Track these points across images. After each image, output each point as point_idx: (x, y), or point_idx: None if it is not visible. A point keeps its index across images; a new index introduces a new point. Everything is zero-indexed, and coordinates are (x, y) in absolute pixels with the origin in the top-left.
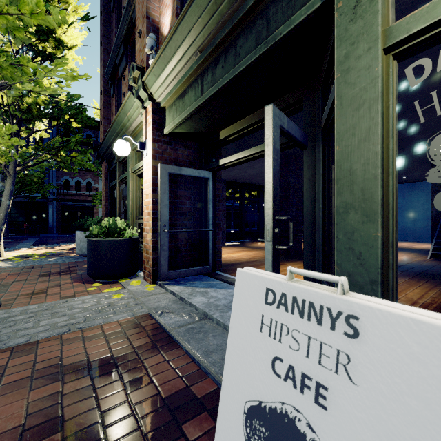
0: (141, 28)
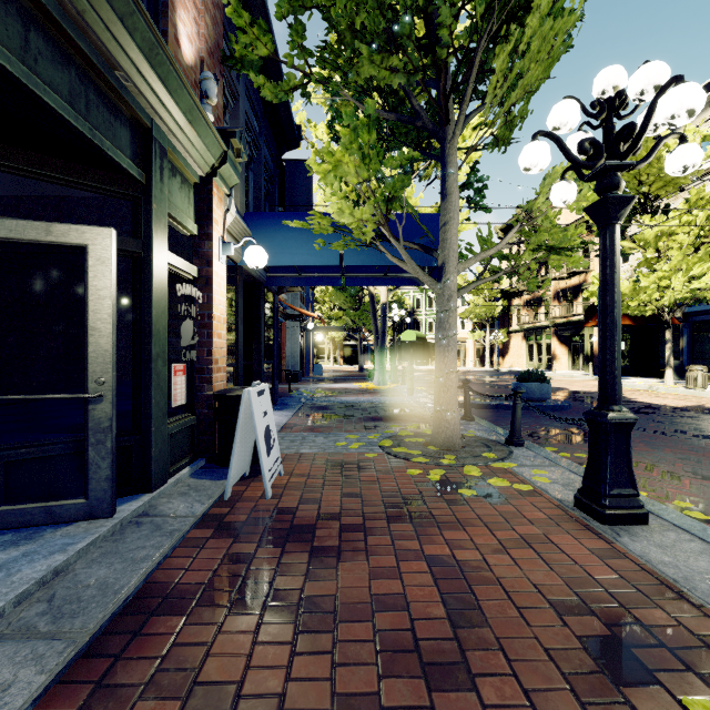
0: None
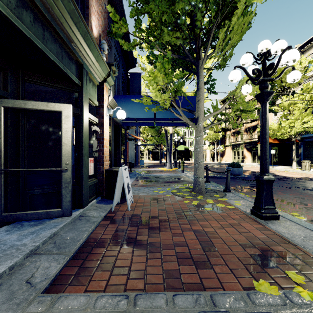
0: None
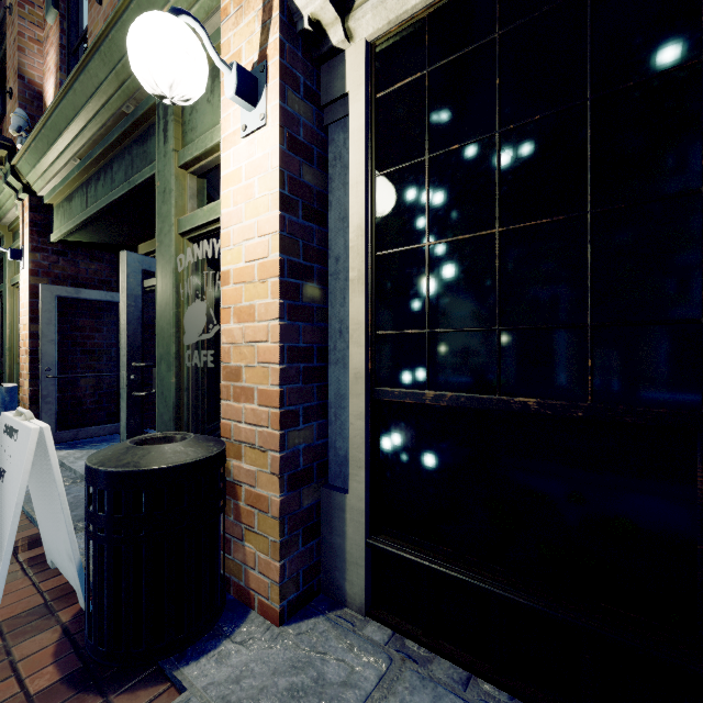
0: (13, 86)
